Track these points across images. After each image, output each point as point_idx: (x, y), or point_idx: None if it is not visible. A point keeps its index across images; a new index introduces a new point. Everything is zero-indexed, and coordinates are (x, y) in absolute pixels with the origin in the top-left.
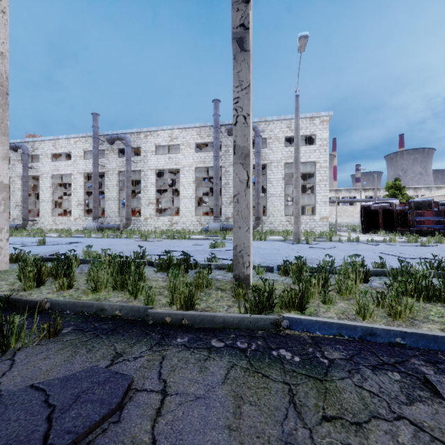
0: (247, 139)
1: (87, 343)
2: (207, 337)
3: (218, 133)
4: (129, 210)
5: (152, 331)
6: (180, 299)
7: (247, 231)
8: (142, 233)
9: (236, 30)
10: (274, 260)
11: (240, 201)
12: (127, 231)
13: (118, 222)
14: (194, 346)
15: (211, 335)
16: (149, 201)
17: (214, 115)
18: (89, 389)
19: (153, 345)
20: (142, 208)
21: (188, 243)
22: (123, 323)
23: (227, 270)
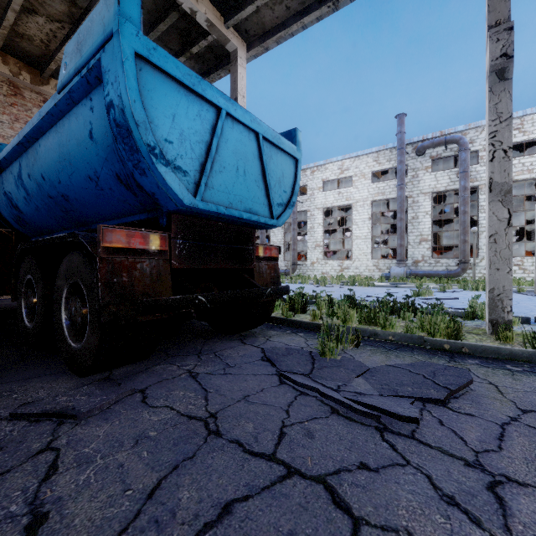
0: (509, 174)
1: (389, 352)
2: (498, 363)
3: (403, 156)
4: (295, 254)
5: (436, 353)
6: (447, 333)
7: (509, 273)
8: (312, 278)
9: (496, 62)
10: (521, 313)
11: (499, 242)
12: (296, 276)
13: (283, 267)
14: (490, 366)
15: (500, 362)
16: (315, 243)
17: (398, 133)
18: (437, 370)
19: (449, 361)
20: (309, 252)
21: (377, 290)
22: (401, 345)
23: (464, 318)
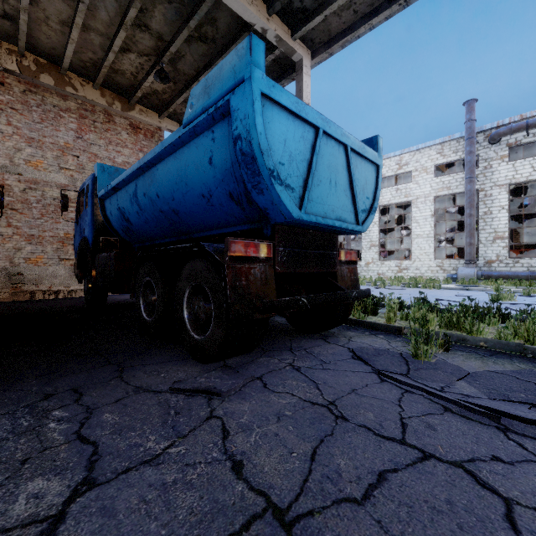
0: None
1: (484, 359)
2: None
3: (473, 145)
4: None
5: None
6: None
7: None
8: (367, 280)
9: None
10: None
11: None
12: None
13: None
14: None
15: None
16: (370, 243)
17: (466, 121)
18: None
19: None
20: (363, 252)
21: (446, 293)
22: (496, 352)
23: None
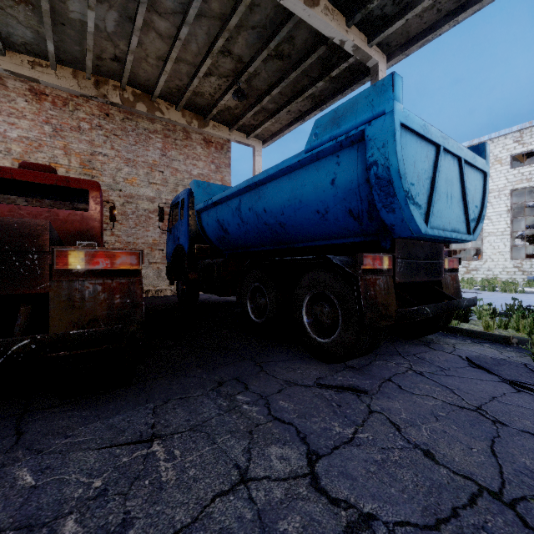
0: None
1: None
2: None
3: None
4: None
5: None
6: None
7: None
8: None
9: None
10: None
11: None
12: None
13: None
14: None
15: None
16: None
17: None
18: None
19: None
20: None
21: (533, 298)
22: None
23: None
